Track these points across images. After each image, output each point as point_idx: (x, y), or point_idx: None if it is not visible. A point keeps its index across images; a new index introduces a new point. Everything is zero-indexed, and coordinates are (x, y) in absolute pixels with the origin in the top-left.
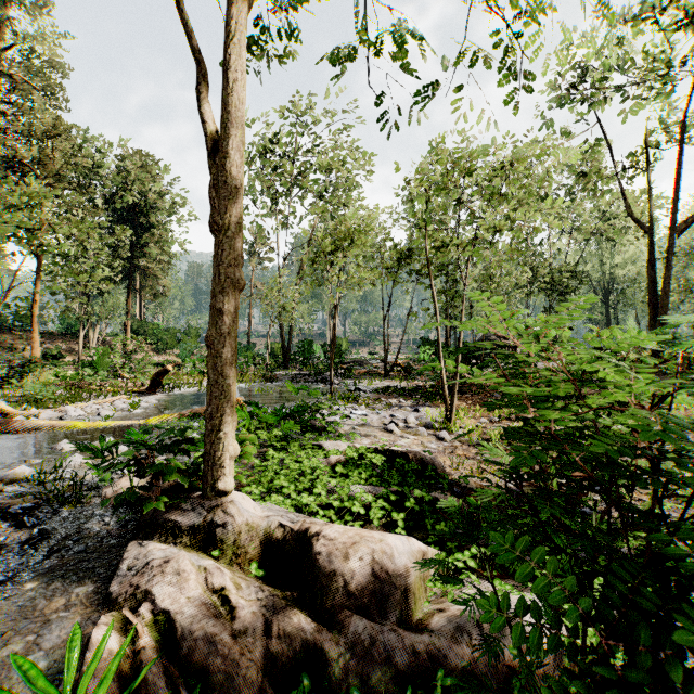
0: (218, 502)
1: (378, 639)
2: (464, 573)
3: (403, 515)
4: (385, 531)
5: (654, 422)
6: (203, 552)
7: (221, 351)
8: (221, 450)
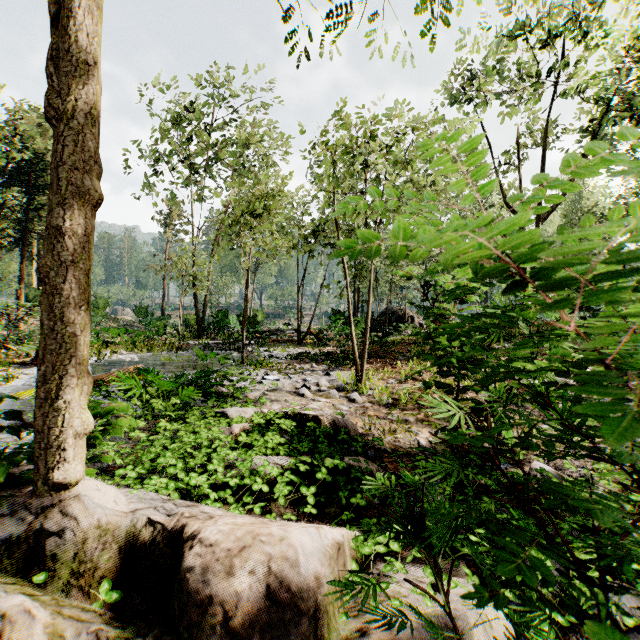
0: (54, 500)
1: None
2: (385, 556)
3: (314, 489)
4: (293, 510)
5: None
6: (23, 577)
7: (61, 287)
8: (60, 426)
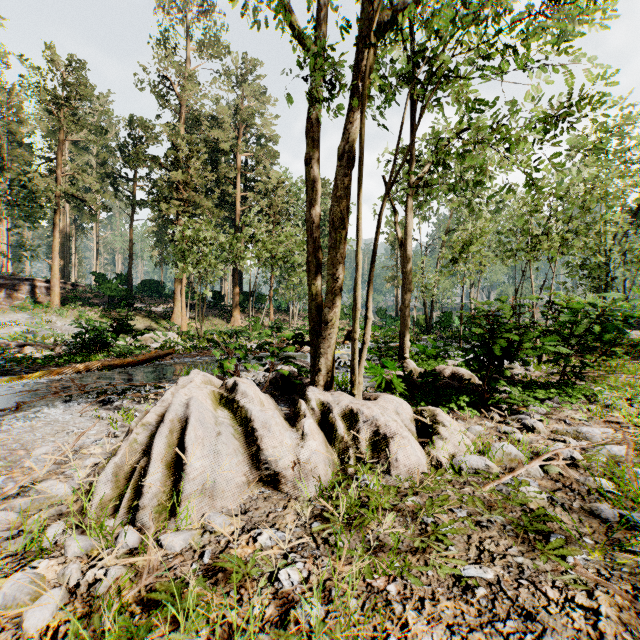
0: (404, 361)
1: (450, 383)
2: None
3: None
4: None
5: (477, 317)
6: None
7: (405, 313)
8: (405, 344)
